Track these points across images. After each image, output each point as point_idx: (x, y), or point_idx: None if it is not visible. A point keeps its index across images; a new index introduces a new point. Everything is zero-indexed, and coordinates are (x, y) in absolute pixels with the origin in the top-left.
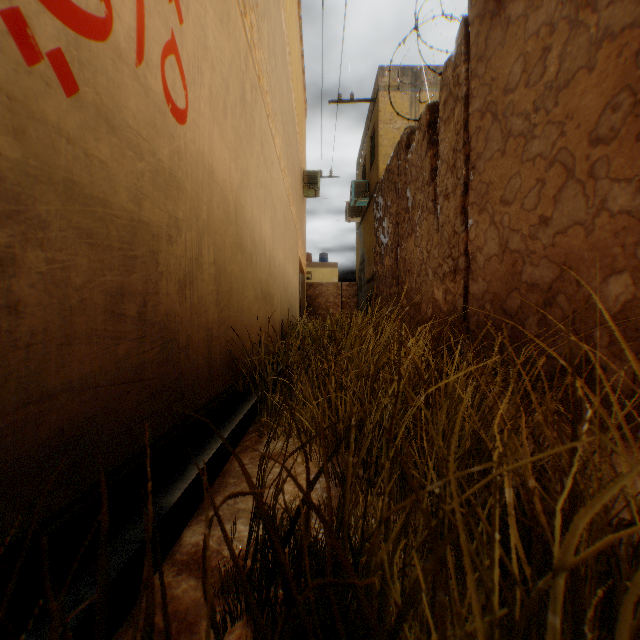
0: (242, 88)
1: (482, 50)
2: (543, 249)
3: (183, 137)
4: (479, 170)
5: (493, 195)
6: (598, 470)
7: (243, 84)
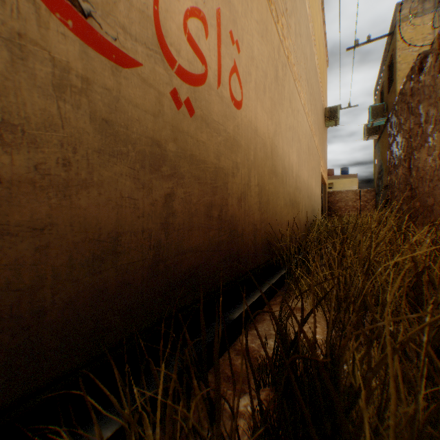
0: (276, 70)
1: None
2: None
3: (240, 116)
4: None
5: None
6: None
7: (276, 67)
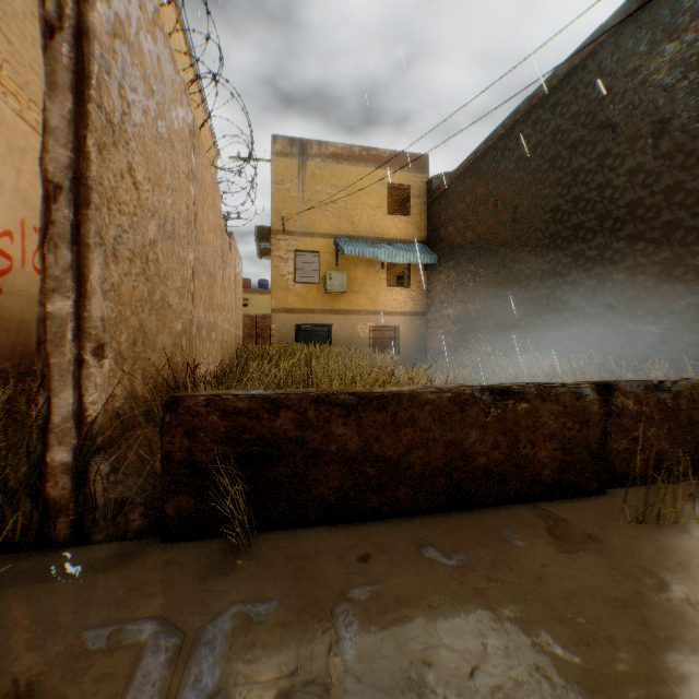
0: None
1: None
2: None
3: None
4: None
5: None
6: None
7: None
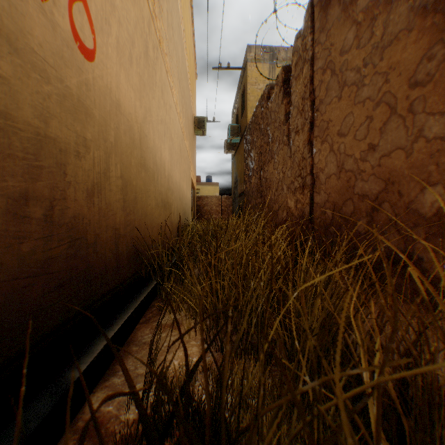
0: (145, 46)
1: (324, 24)
2: (371, 168)
3: (92, 72)
4: (321, 112)
5: (332, 130)
6: (421, 339)
7: (146, 43)
